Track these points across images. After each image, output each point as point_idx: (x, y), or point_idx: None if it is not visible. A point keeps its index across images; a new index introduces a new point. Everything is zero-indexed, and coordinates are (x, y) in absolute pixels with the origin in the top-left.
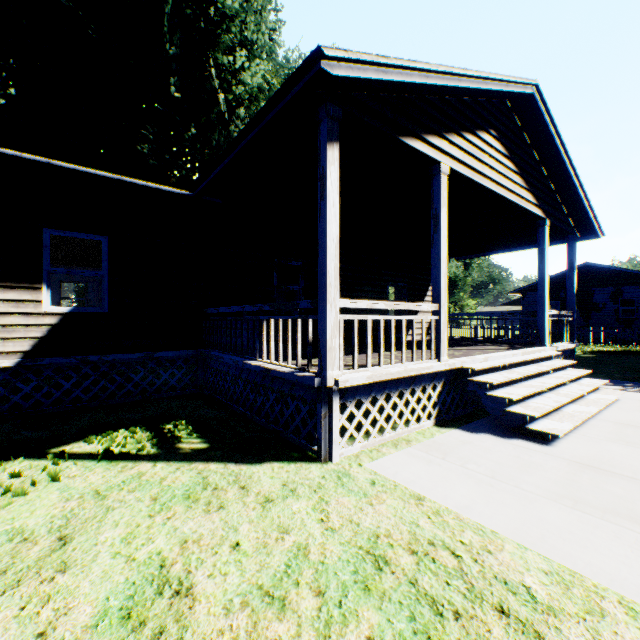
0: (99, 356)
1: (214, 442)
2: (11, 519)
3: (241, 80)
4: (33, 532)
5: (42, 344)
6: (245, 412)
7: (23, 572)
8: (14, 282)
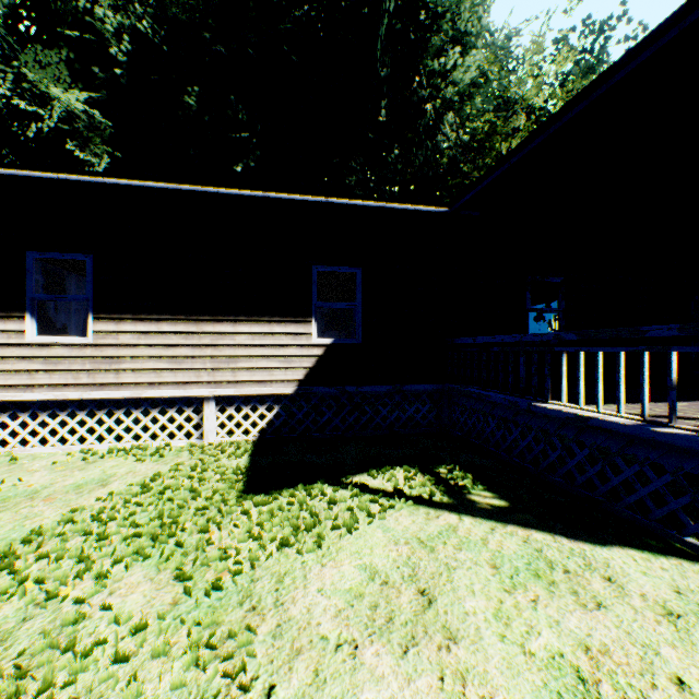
0: (355, 387)
1: (511, 500)
2: (356, 552)
3: (451, 81)
4: (387, 575)
5: (311, 374)
6: (524, 465)
7: (409, 626)
8: (292, 317)
